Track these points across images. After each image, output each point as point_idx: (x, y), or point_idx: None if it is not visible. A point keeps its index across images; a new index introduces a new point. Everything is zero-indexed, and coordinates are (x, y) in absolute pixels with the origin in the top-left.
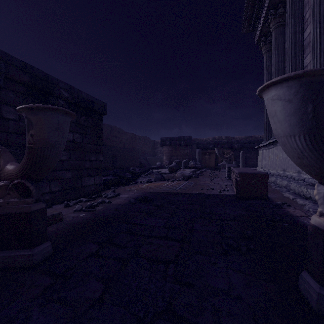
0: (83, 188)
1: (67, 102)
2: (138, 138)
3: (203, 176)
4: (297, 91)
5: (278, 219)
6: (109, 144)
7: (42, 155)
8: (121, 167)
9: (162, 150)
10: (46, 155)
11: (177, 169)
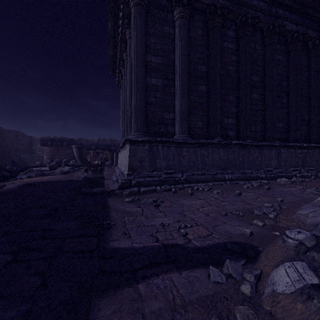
0: None
1: None
2: (8, 133)
3: (78, 171)
4: (76, 149)
5: None
6: None
7: None
8: None
9: (43, 147)
10: None
11: (57, 167)
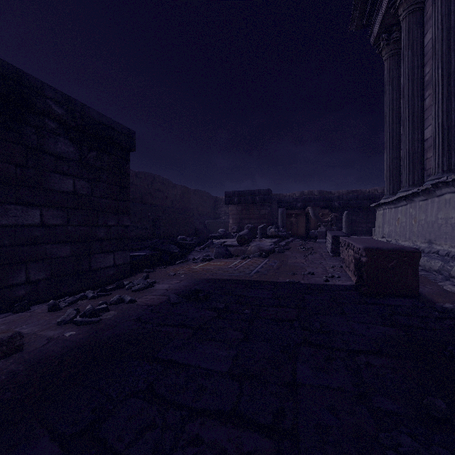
0: (93, 272)
1: (62, 124)
2: (193, 194)
3: (291, 251)
4: None
5: None
6: (150, 201)
7: None
8: (166, 236)
9: (228, 210)
10: None
11: (250, 239)
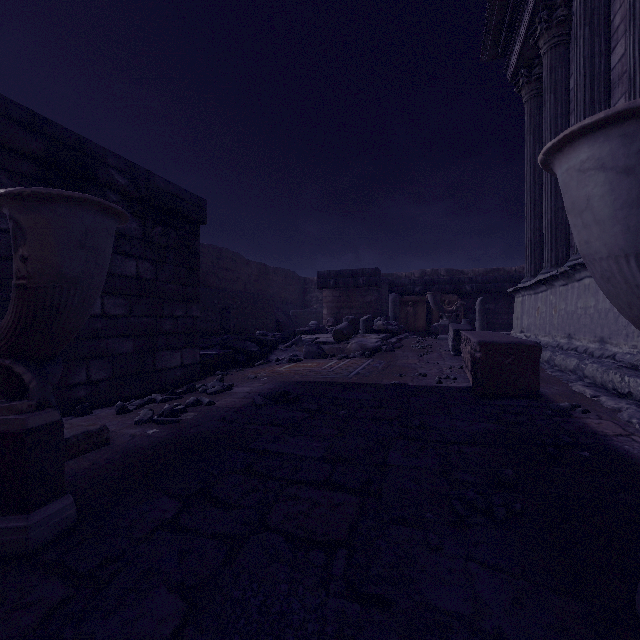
0: (158, 373)
1: (125, 196)
2: (274, 274)
3: (403, 350)
4: None
5: (567, 442)
6: (215, 284)
7: (48, 304)
8: (238, 331)
9: (321, 296)
10: (59, 303)
11: (350, 334)
